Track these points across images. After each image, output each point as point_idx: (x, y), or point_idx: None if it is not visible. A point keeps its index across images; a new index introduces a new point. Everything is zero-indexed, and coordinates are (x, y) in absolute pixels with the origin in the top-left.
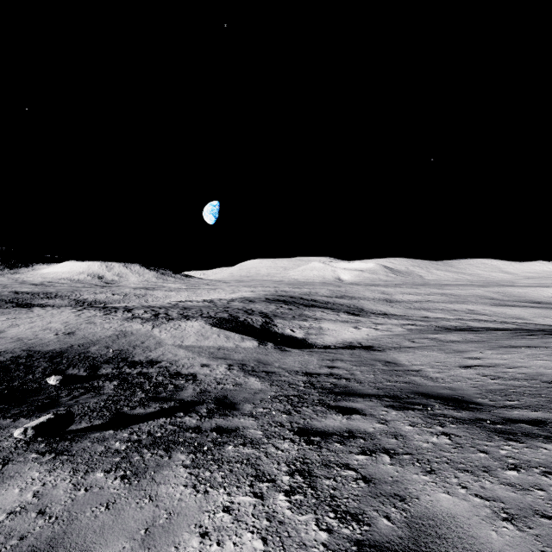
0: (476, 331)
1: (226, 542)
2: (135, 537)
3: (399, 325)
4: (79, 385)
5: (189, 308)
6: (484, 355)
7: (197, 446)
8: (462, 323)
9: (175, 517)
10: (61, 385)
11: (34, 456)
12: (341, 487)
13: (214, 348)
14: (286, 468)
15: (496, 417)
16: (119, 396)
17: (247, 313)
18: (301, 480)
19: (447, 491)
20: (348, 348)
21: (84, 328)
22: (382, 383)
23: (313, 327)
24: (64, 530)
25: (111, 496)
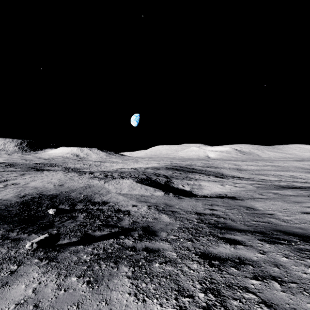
0: (304, 189)
1: None
2: None
3: (250, 184)
4: (65, 215)
5: (123, 172)
6: None
7: (134, 261)
8: (289, 183)
9: None
10: (55, 214)
11: (36, 261)
12: (248, 309)
13: (139, 195)
14: (199, 286)
15: None
16: (86, 222)
17: (156, 175)
18: (213, 299)
19: None
20: (219, 197)
21: (69, 182)
22: (249, 222)
23: (195, 184)
24: None
25: (80, 297)
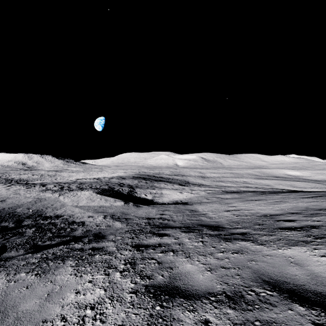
0: (239, 193)
1: (87, 293)
2: (42, 298)
3: (203, 190)
4: (9, 232)
5: (84, 183)
6: (237, 205)
7: (79, 257)
8: (237, 188)
9: (64, 287)
10: None
11: None
12: (147, 267)
13: (97, 207)
14: (123, 262)
15: (228, 232)
16: (36, 236)
17: (119, 185)
18: (129, 266)
19: (191, 263)
20: (175, 204)
21: (12, 197)
22: (185, 221)
23: (157, 193)
24: (2, 299)
25: (29, 283)
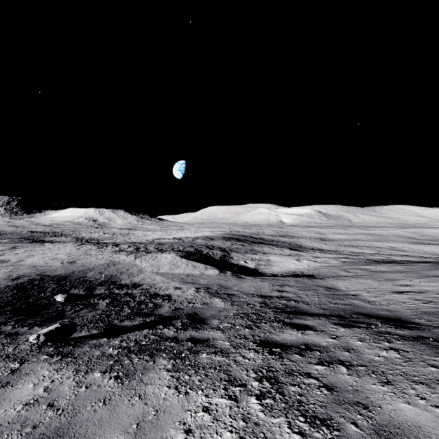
0: (402, 263)
1: None
2: (129, 431)
3: (334, 258)
4: (79, 302)
5: (163, 244)
6: (413, 283)
7: (175, 353)
8: (387, 257)
9: (162, 414)
10: (66, 302)
11: (44, 357)
12: (307, 394)
13: (184, 275)
14: (254, 375)
15: (437, 335)
16: (110, 311)
17: (208, 248)
18: (269, 386)
19: (407, 401)
20: (293, 276)
21: (83, 258)
22: (326, 305)
23: (262, 259)
24: (69, 421)
25: (107, 393)
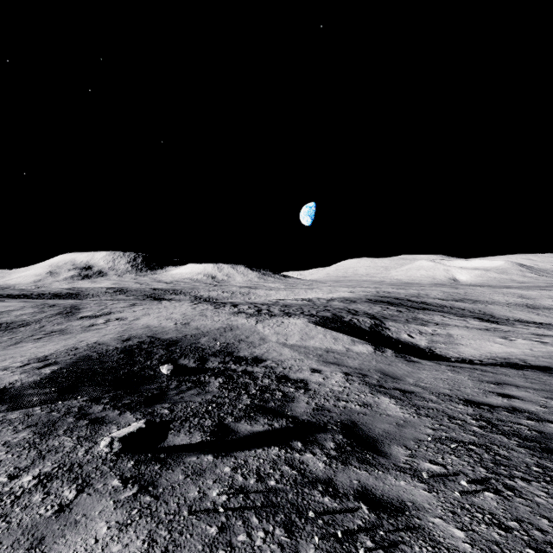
0: None
1: None
2: None
3: None
4: (187, 378)
5: (289, 305)
6: None
7: (340, 536)
8: None
9: None
10: (172, 375)
11: (114, 484)
12: None
13: (321, 350)
14: None
15: None
16: (223, 398)
17: (350, 313)
18: None
19: None
20: (506, 365)
21: (198, 319)
22: None
23: (438, 333)
24: None
25: None
